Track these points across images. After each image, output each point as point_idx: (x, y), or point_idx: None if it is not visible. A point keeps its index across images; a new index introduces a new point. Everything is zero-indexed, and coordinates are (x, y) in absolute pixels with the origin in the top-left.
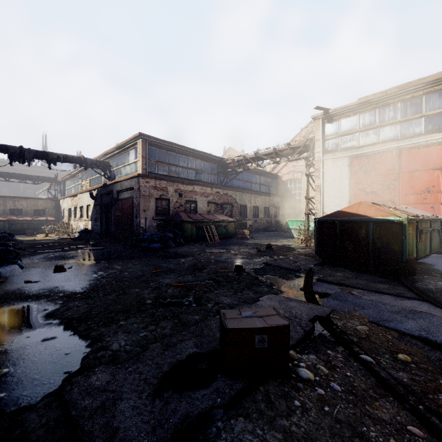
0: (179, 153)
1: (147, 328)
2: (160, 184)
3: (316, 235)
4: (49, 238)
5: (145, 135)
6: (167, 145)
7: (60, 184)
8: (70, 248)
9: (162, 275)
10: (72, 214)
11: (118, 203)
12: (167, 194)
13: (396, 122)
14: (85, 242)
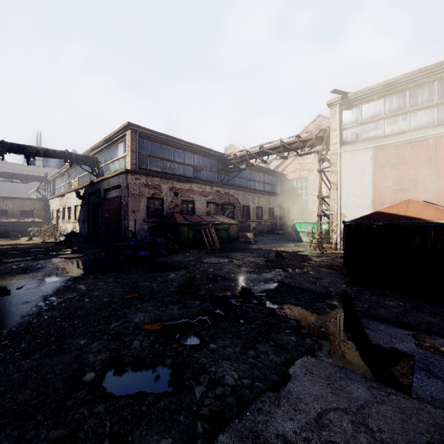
0: (175, 147)
1: None
2: (152, 182)
3: (346, 243)
4: (31, 242)
5: (135, 125)
6: (161, 137)
7: (50, 183)
8: (44, 255)
9: (136, 305)
10: (60, 215)
11: (105, 203)
12: (160, 193)
13: (432, 105)
14: (68, 247)
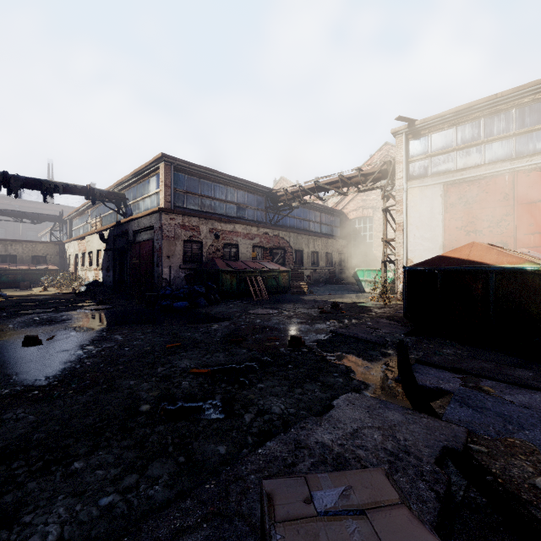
0: (216, 182)
1: (122, 480)
2: (190, 222)
3: (406, 290)
4: (47, 293)
5: (169, 156)
6: (199, 170)
7: (66, 224)
8: (66, 307)
9: (180, 353)
10: (79, 262)
11: (135, 247)
12: (199, 235)
13: (510, 135)
14: (91, 298)
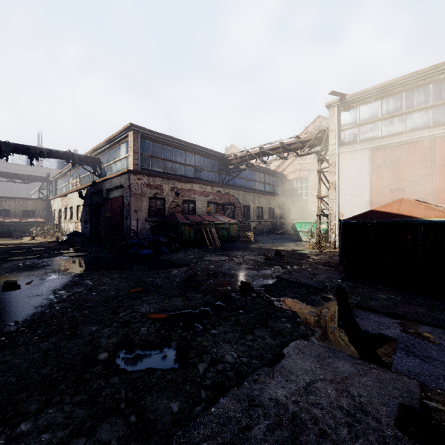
0: (176, 148)
1: None
2: (154, 182)
3: (341, 240)
4: (34, 241)
5: (137, 126)
6: (162, 138)
7: (52, 184)
8: (48, 254)
9: (141, 298)
10: (62, 215)
11: (108, 203)
12: (162, 193)
13: (428, 107)
14: (71, 246)
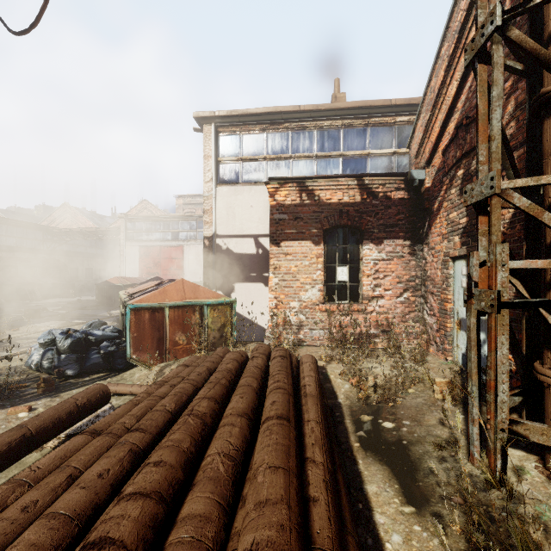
0: None
1: None
2: None
3: (96, 292)
4: None
5: None
6: None
7: None
8: None
9: None
10: None
11: None
12: None
13: (160, 231)
14: None
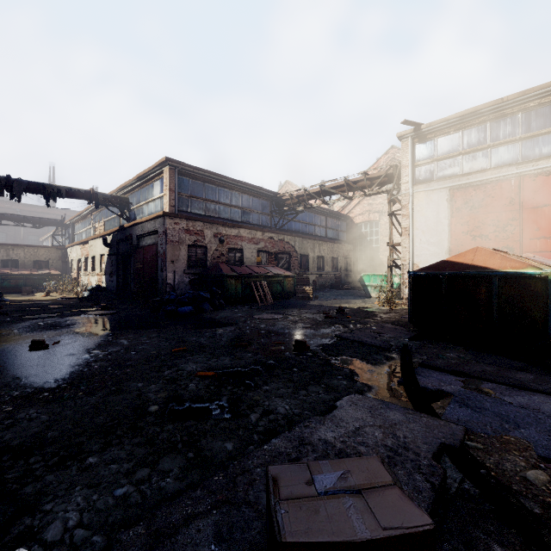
0: (220, 186)
1: (134, 473)
2: (194, 227)
3: (411, 295)
4: (49, 298)
5: (173, 160)
6: (203, 174)
7: (68, 228)
8: (70, 312)
9: (186, 357)
10: (82, 266)
11: (139, 252)
12: (203, 239)
13: (516, 140)
14: (95, 303)
